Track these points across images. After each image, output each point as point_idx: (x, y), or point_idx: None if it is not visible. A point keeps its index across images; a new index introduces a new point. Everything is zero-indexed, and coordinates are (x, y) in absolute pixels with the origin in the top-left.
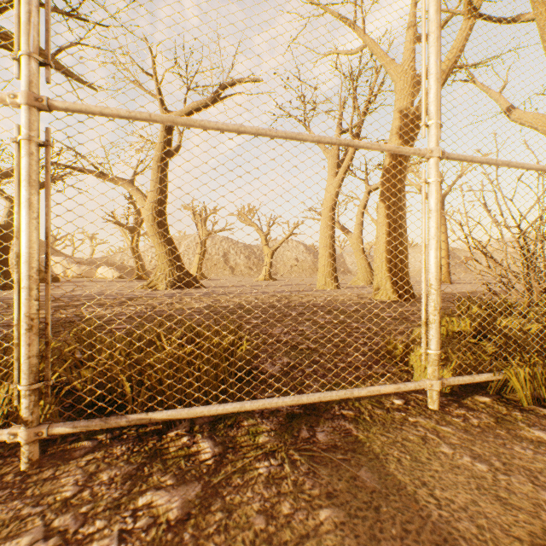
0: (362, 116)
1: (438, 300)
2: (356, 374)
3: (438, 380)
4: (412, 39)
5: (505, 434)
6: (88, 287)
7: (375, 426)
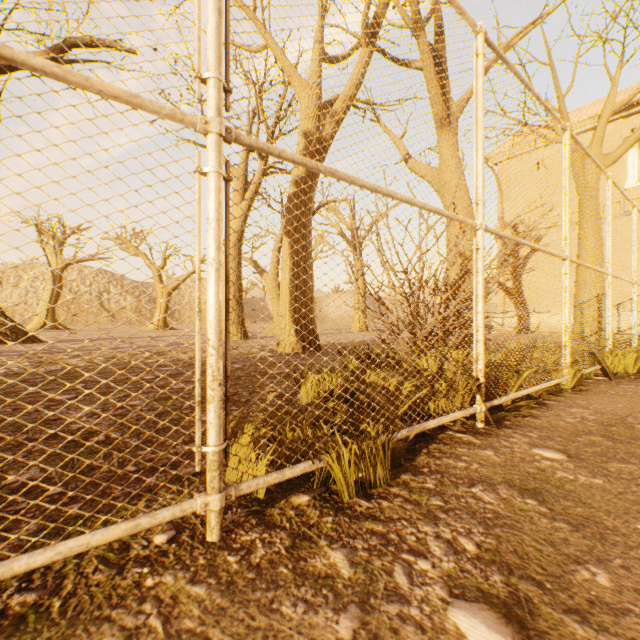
0: (270, 133)
1: (219, 365)
2: (138, 486)
3: (221, 492)
4: (318, 56)
5: (288, 574)
6: None
7: (53, 627)
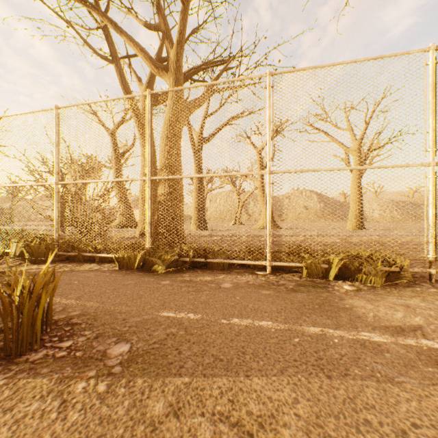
0: None
1: None
2: None
3: None
4: None
5: None
6: None
7: None
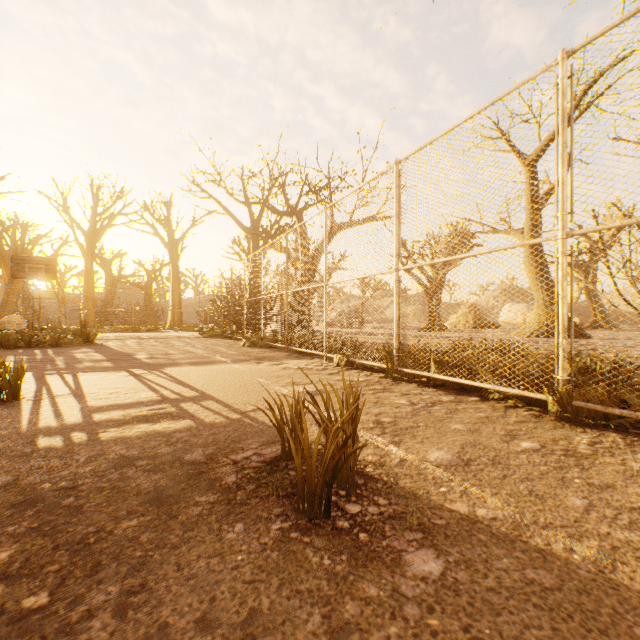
0: None
1: (325, 329)
2: None
3: (325, 353)
4: None
5: (314, 363)
6: (489, 332)
7: (311, 359)
